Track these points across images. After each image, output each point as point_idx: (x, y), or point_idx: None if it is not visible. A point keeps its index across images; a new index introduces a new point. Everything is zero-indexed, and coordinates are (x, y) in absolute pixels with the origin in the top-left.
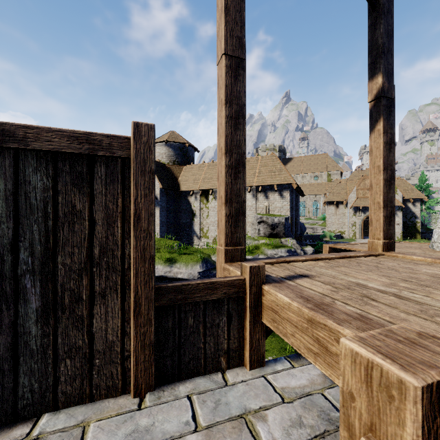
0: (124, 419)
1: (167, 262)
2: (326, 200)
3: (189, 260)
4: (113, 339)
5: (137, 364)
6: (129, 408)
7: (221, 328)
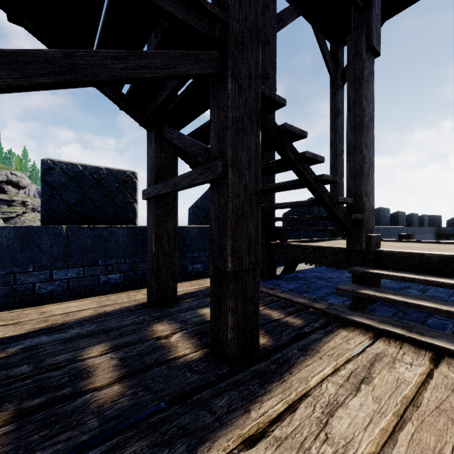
0: None
1: None
2: None
3: None
4: None
5: None
6: None
7: None
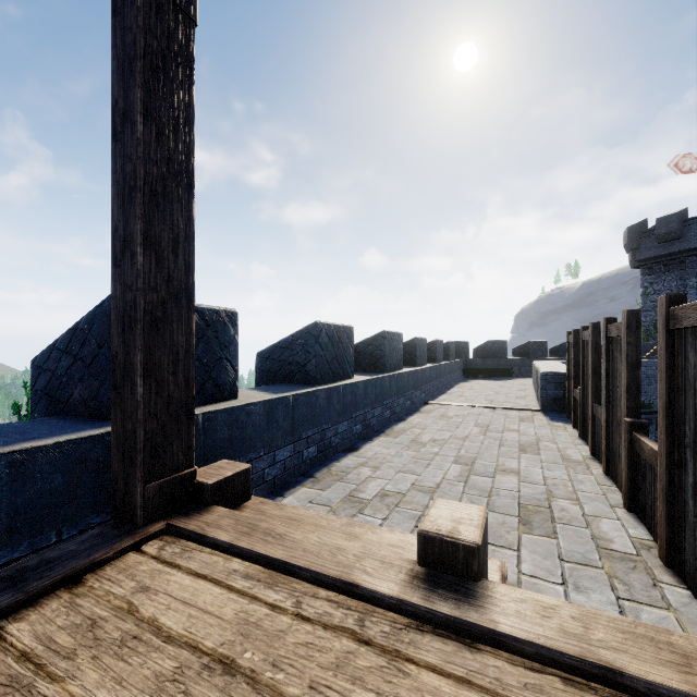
0: None
1: None
2: None
3: None
4: None
5: None
6: None
7: None
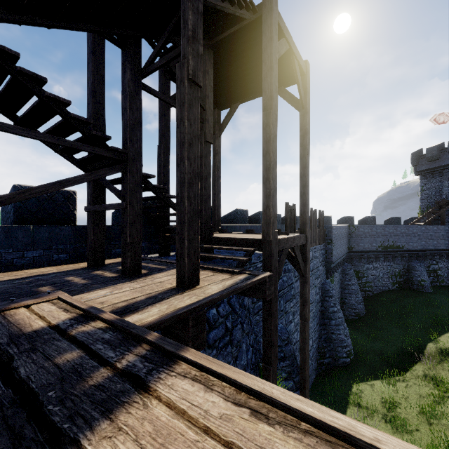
0: None
1: None
2: None
3: None
4: None
5: None
6: None
7: None
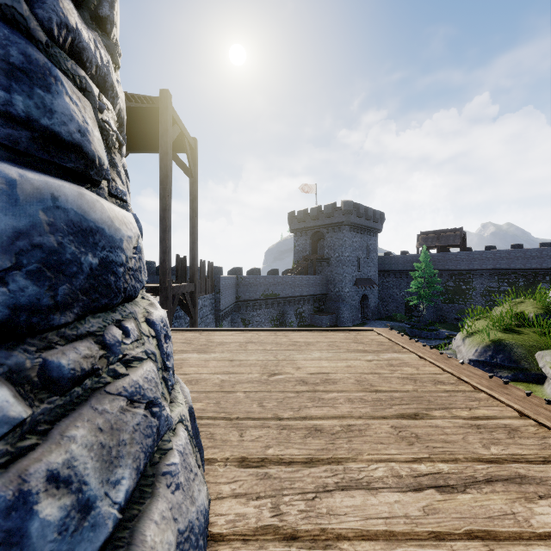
0: None
1: (466, 334)
2: None
3: (480, 338)
4: None
5: None
6: None
7: None
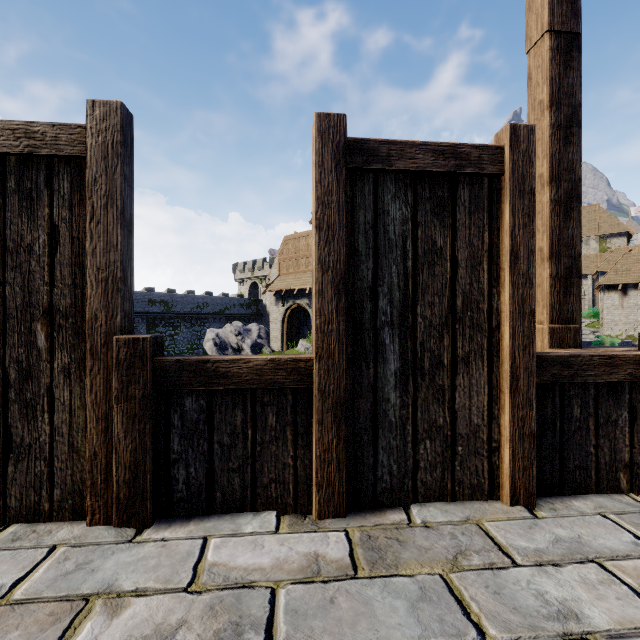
0: (525, 525)
1: None
2: (601, 283)
3: None
4: (478, 423)
5: (514, 459)
6: (518, 514)
7: (620, 429)
